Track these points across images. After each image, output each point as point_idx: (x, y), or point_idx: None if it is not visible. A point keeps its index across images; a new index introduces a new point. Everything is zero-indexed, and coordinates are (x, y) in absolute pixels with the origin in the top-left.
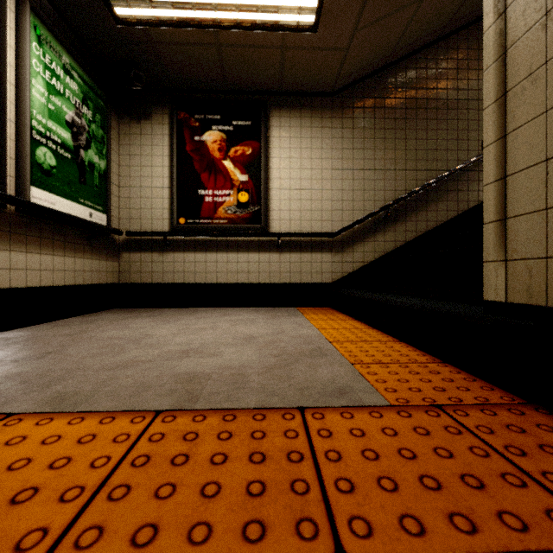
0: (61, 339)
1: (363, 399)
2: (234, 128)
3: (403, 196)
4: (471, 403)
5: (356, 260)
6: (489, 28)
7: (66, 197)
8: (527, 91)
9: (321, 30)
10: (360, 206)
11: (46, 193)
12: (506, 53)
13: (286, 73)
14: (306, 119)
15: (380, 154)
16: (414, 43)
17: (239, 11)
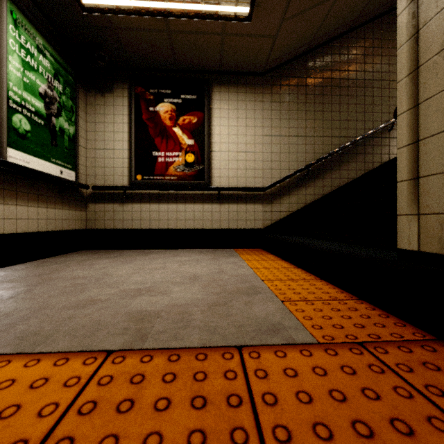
0: (32, 278)
1: (293, 337)
2: (182, 101)
3: (321, 158)
4: (388, 340)
5: (282, 210)
6: (402, 11)
7: (39, 157)
8: (439, 65)
9: (255, 20)
10: (286, 165)
11: (21, 153)
12: (419, 32)
13: (225, 56)
14: (242, 94)
15: (302, 123)
16: (330, 33)
17: (186, 2)
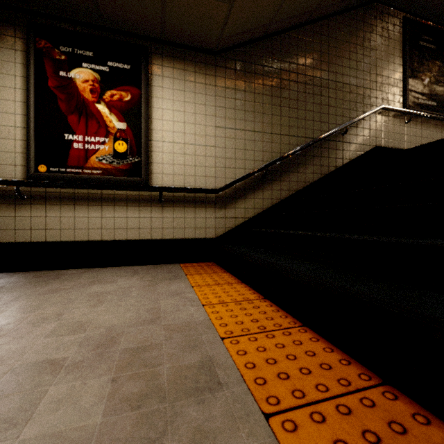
0: None
1: None
2: (110, 69)
3: (280, 158)
4: None
5: (238, 216)
6: None
7: None
8: None
9: None
10: (242, 164)
11: None
12: None
13: (168, 18)
14: (190, 73)
15: (259, 117)
16: (288, 19)
17: None
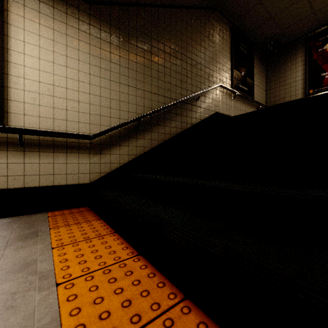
0: None
1: None
2: None
3: (150, 112)
4: None
5: (113, 161)
6: None
7: None
8: None
9: None
10: (117, 114)
11: None
12: None
13: None
14: (60, 13)
15: (133, 74)
16: None
17: None
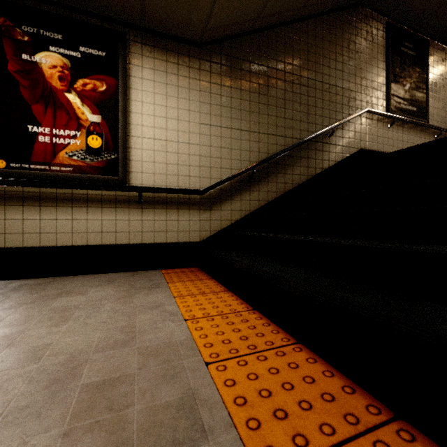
0: None
1: None
2: (82, 55)
3: (267, 158)
4: None
5: (224, 218)
6: None
7: None
8: None
9: None
10: (228, 164)
11: None
12: None
13: (148, 3)
14: (172, 65)
15: (246, 115)
16: (276, 15)
17: None
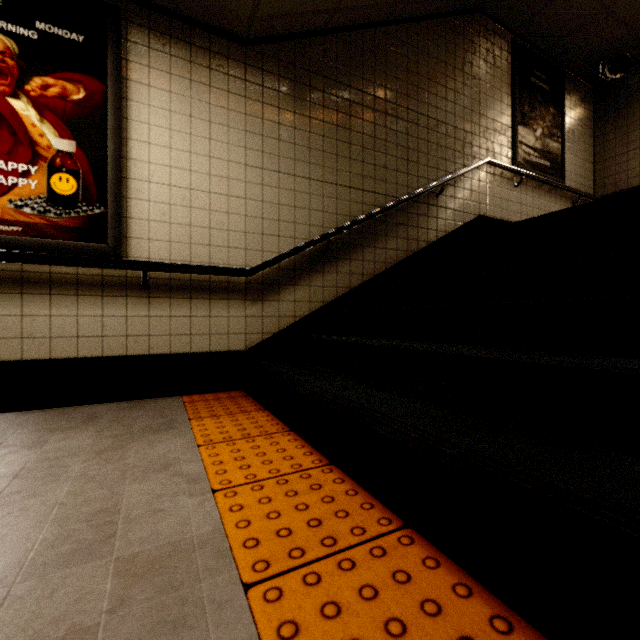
0: None
1: None
2: (41, 36)
3: (349, 223)
4: None
5: (283, 314)
6: None
7: None
8: None
9: None
10: (290, 230)
11: None
12: None
13: None
14: (200, 69)
15: (318, 157)
16: (362, 10)
17: None
